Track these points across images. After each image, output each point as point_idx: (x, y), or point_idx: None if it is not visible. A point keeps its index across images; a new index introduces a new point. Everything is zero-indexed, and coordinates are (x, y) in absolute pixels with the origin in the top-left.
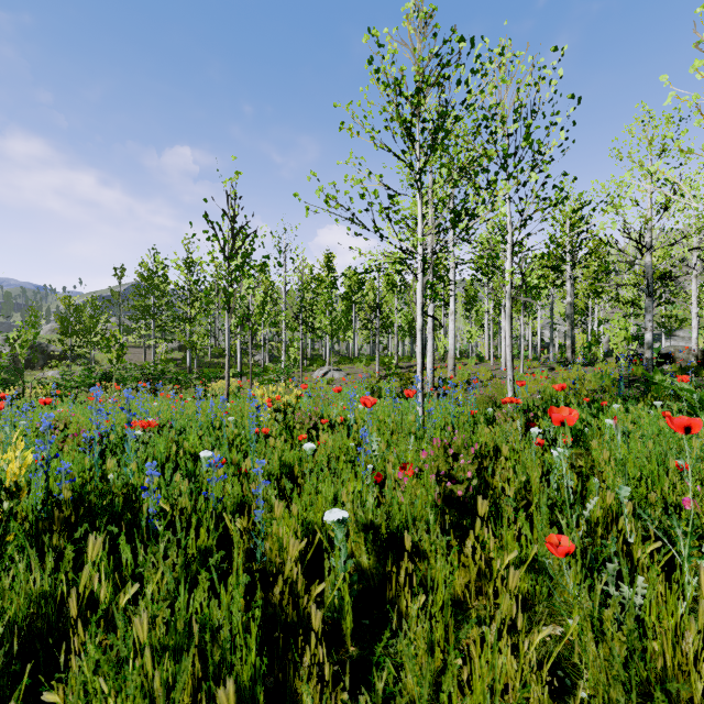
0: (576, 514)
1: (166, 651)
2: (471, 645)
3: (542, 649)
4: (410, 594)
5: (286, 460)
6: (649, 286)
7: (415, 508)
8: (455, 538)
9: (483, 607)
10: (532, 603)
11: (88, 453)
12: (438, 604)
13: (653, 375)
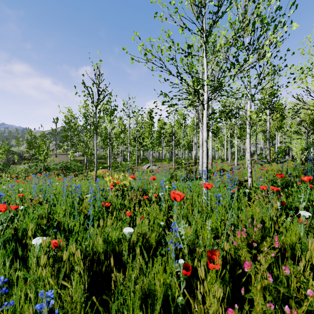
0: None
1: None
2: None
3: None
4: None
5: (110, 239)
6: None
7: None
8: None
9: None
10: None
11: None
12: None
13: None
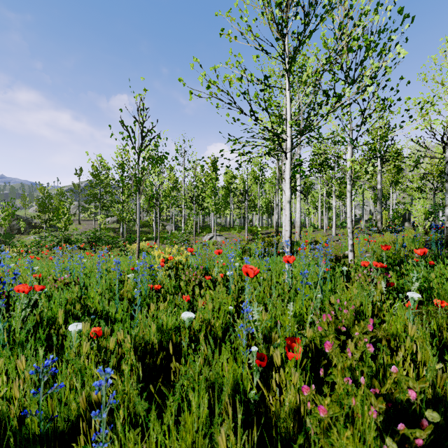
0: None
1: None
2: None
3: None
4: None
5: (165, 327)
6: None
7: None
8: None
9: None
10: None
11: None
12: None
13: None
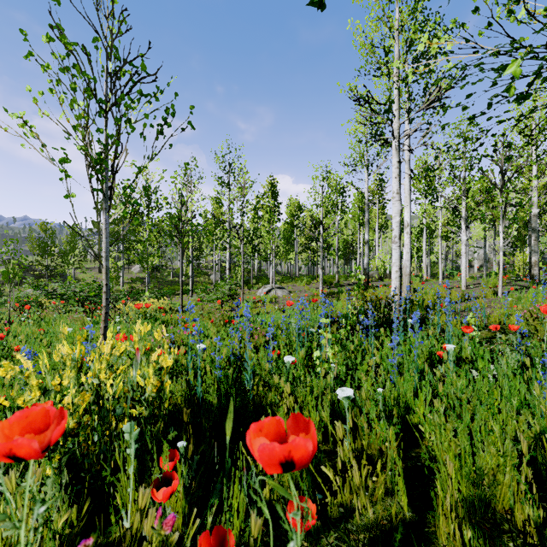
0: None
1: None
2: None
3: None
4: None
5: None
6: None
7: None
8: None
9: None
10: None
11: None
12: None
13: None
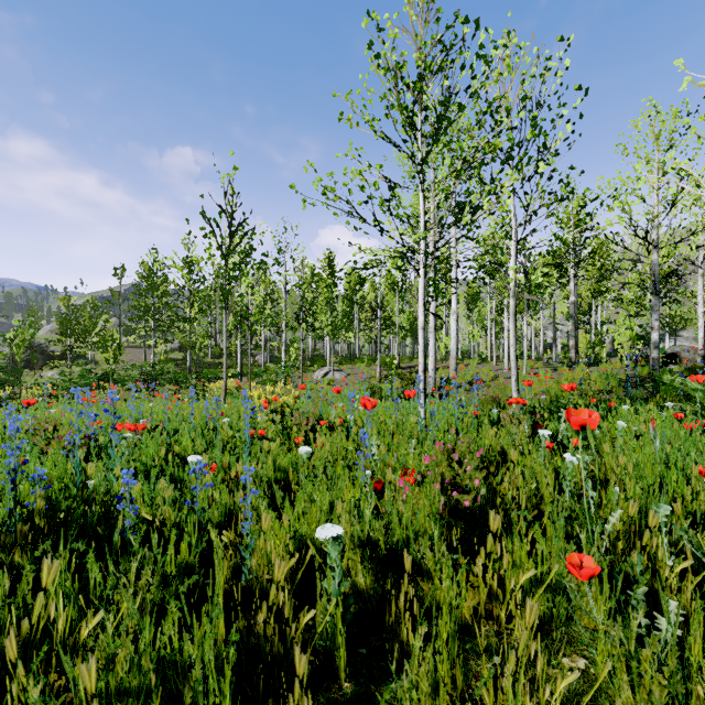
0: (598, 529)
1: (128, 695)
2: (484, 688)
3: (564, 686)
4: (412, 617)
5: (280, 464)
6: (656, 284)
7: (417, 521)
8: (462, 552)
9: (494, 633)
10: (549, 628)
11: (71, 457)
12: (444, 636)
13: (662, 375)
